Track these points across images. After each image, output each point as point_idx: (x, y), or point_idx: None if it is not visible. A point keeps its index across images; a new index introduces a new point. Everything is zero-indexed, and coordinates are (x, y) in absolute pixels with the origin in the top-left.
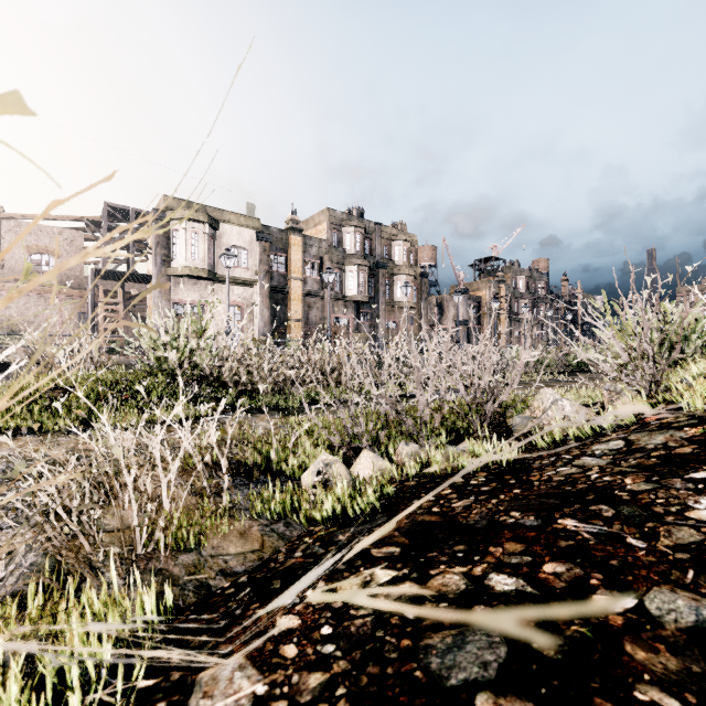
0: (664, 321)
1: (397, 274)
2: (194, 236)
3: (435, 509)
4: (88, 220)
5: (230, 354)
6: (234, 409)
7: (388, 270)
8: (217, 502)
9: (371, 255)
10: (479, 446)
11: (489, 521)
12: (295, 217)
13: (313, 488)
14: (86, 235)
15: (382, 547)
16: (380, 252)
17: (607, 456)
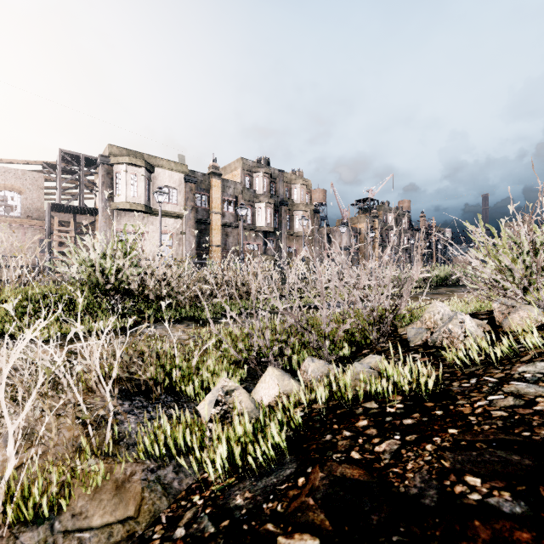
0: (532, 242)
1: (296, 210)
2: (133, 177)
3: (354, 453)
4: (45, 163)
5: (152, 271)
6: (154, 320)
7: (289, 207)
8: (104, 433)
9: (275, 195)
10: (391, 365)
11: (439, 492)
12: (215, 164)
13: (210, 422)
14: (45, 176)
15: (293, 534)
16: (282, 192)
17: (543, 382)
